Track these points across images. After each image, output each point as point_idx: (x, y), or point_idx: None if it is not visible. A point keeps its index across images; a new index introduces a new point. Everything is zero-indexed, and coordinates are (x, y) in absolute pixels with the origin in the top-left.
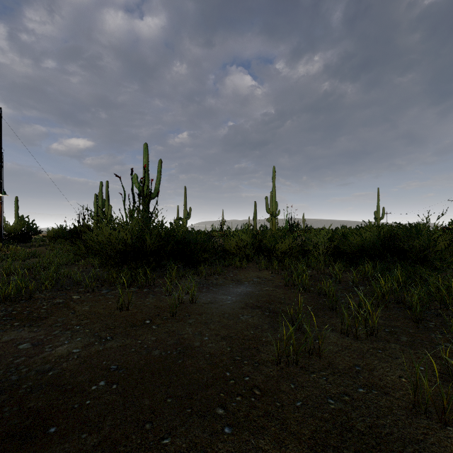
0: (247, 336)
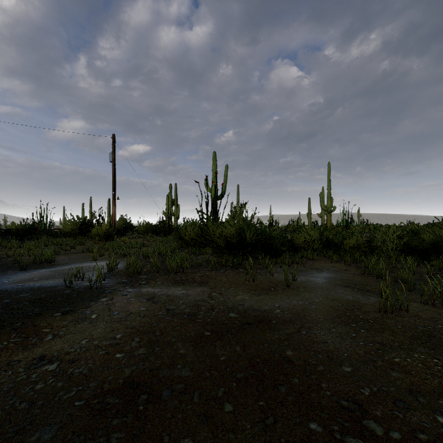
0: (348, 300)
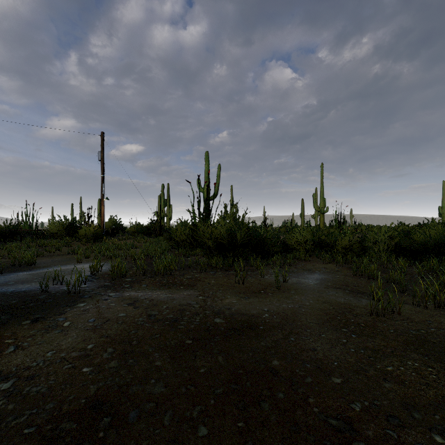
0: (340, 302)
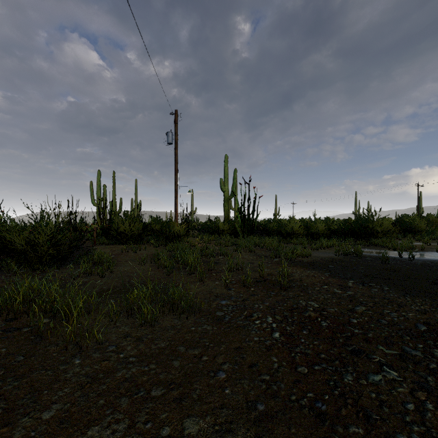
0: None
